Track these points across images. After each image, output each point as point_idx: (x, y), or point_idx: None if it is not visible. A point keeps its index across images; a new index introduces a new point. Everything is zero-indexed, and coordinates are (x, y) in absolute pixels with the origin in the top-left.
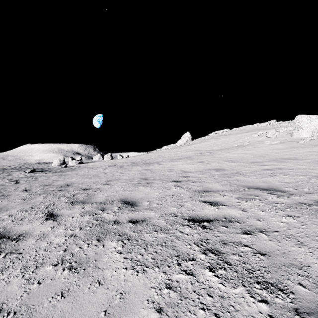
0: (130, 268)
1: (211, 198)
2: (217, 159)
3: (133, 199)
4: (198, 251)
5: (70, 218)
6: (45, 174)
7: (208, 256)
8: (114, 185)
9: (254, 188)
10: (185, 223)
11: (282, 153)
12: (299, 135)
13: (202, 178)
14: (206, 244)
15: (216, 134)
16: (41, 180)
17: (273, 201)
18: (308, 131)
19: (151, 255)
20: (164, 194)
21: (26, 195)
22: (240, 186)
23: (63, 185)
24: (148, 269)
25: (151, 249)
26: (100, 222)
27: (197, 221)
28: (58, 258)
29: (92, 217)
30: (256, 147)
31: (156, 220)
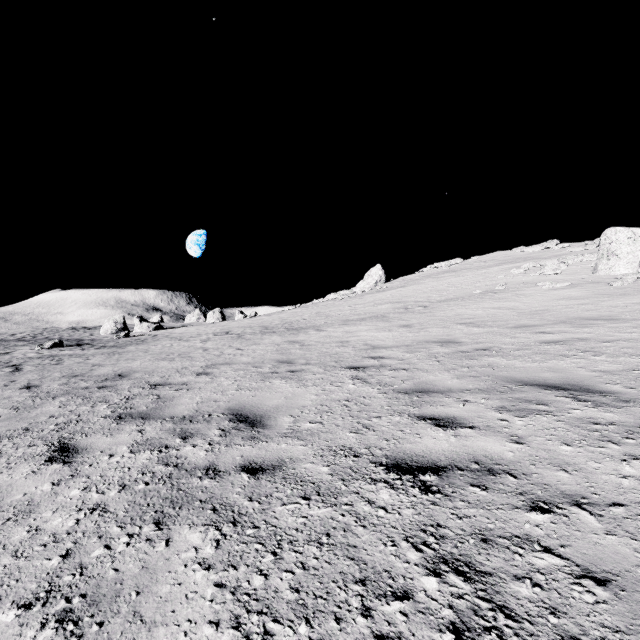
0: (228, 622)
1: (437, 409)
2: (442, 320)
3: (257, 410)
4: (417, 564)
5: (105, 459)
6: (81, 352)
7: (448, 582)
8: (220, 375)
9: (532, 384)
10: (378, 475)
11: (579, 307)
12: (611, 271)
13: (411, 360)
14: (438, 541)
15: (437, 270)
16: (70, 363)
17: (585, 419)
18: (630, 262)
19: (291, 575)
20: (327, 398)
21: (25, 397)
22: (500, 379)
23: (111, 375)
24: (278, 629)
25: (292, 555)
26: (171, 471)
27: (408, 470)
28: (42, 582)
29: (155, 457)
30: (522, 296)
31: (307, 466)
